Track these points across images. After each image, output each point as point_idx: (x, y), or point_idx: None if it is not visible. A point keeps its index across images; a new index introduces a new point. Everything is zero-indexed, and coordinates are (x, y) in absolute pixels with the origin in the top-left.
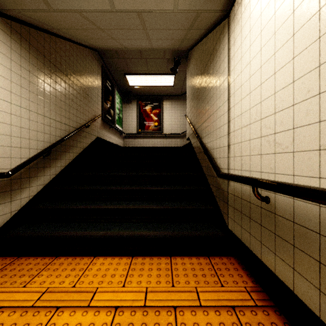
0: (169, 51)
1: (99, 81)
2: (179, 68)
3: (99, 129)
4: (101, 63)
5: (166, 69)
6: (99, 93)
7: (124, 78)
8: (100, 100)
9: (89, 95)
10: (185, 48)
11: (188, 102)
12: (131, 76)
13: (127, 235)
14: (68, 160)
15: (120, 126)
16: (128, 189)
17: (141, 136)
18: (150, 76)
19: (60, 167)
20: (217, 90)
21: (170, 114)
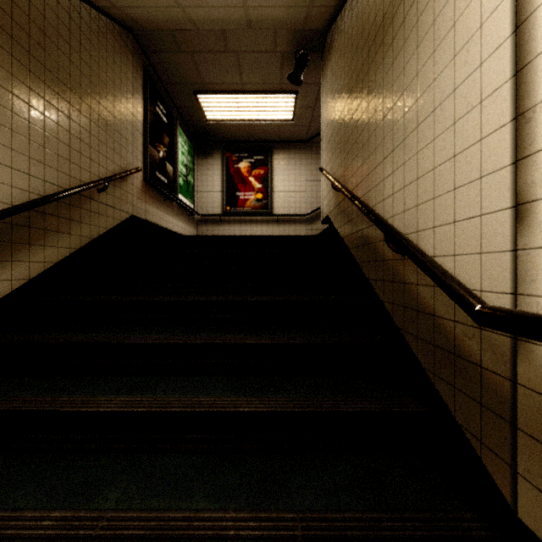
0: (286, 31)
1: (136, 98)
2: (305, 77)
3: (137, 199)
4: (142, 62)
5: (279, 80)
6: (136, 124)
7: (194, 101)
8: (140, 138)
9: (110, 121)
10: (320, 20)
11: (327, 141)
12: (208, 96)
13: (138, 539)
14: (40, 265)
15: (190, 199)
16: (177, 342)
17: (230, 219)
18: (245, 96)
19: (10, 281)
20: (439, 44)
21: (287, 177)
